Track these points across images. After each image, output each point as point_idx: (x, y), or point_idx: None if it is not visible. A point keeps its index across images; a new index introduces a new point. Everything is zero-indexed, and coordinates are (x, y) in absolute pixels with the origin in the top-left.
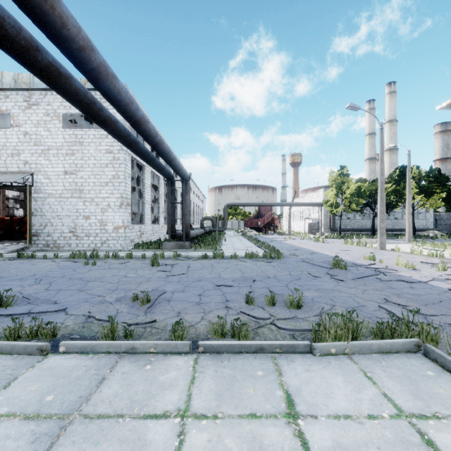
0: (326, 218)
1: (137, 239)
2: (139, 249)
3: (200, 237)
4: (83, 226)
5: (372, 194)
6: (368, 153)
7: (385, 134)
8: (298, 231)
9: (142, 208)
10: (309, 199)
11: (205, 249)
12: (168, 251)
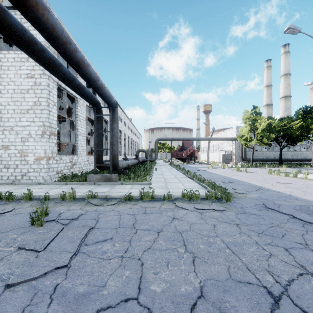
0: (238, 150)
1: (66, 170)
2: (64, 181)
3: (134, 167)
4: (2, 157)
5: (280, 129)
6: (266, 101)
7: (280, 85)
8: (213, 161)
9: (75, 139)
10: (222, 135)
11: (133, 183)
12: (92, 185)
